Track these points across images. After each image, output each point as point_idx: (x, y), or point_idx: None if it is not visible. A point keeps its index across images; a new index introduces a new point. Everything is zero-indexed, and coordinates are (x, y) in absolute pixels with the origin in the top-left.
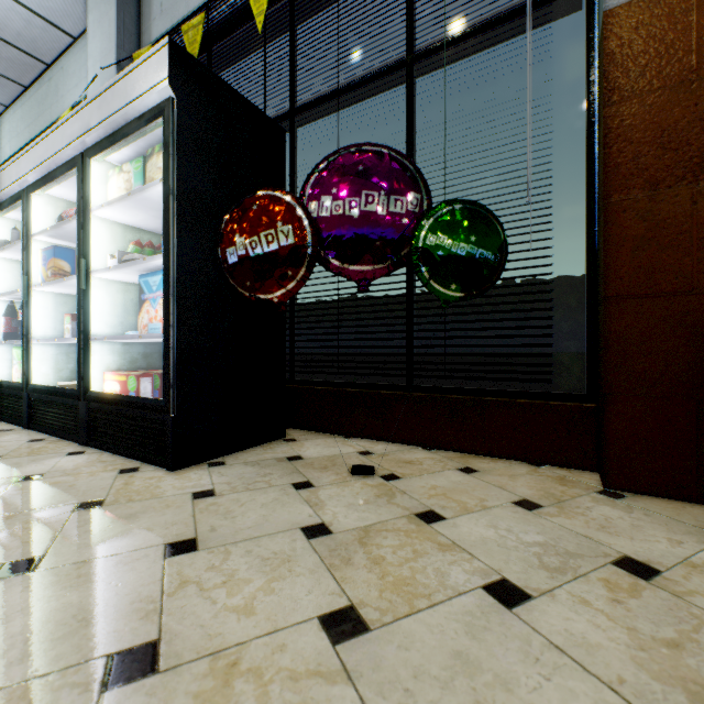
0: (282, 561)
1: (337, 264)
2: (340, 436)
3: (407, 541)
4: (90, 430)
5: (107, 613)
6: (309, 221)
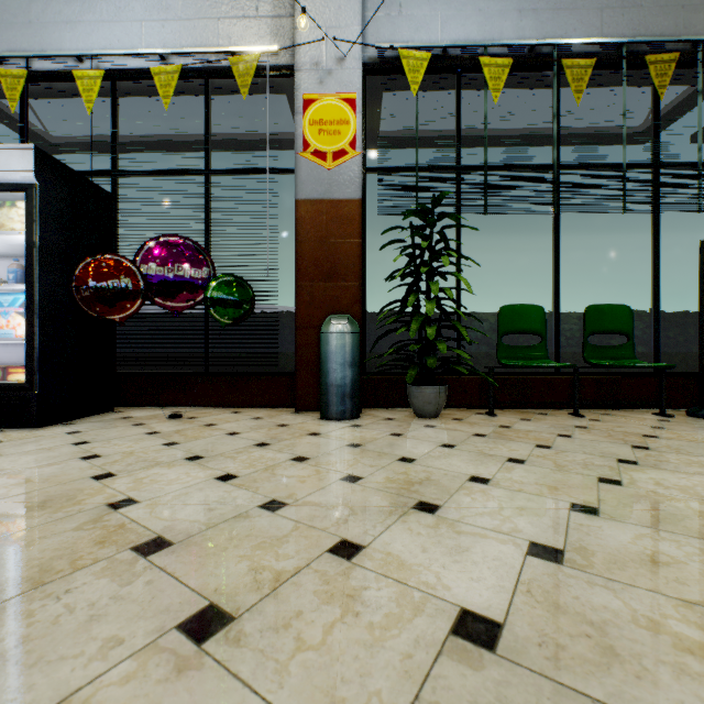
0: (139, 439)
1: (159, 301)
2: (157, 407)
3: (198, 430)
4: None
5: (64, 455)
6: (142, 277)
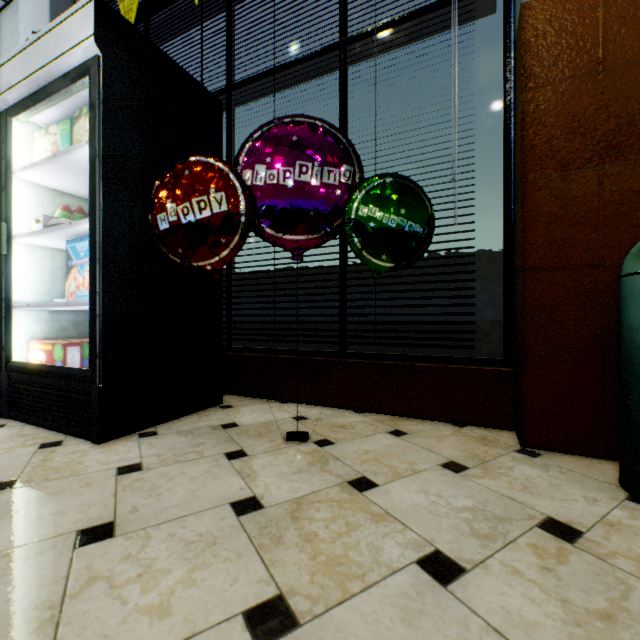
0: (207, 544)
1: (271, 233)
2: (276, 401)
3: (340, 513)
4: (12, 402)
5: None
6: (243, 189)
